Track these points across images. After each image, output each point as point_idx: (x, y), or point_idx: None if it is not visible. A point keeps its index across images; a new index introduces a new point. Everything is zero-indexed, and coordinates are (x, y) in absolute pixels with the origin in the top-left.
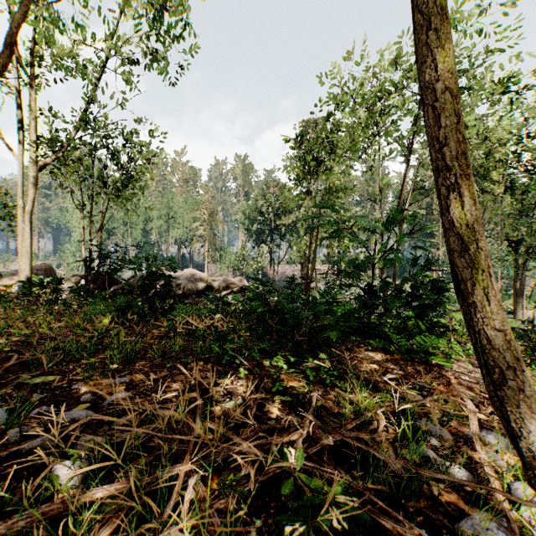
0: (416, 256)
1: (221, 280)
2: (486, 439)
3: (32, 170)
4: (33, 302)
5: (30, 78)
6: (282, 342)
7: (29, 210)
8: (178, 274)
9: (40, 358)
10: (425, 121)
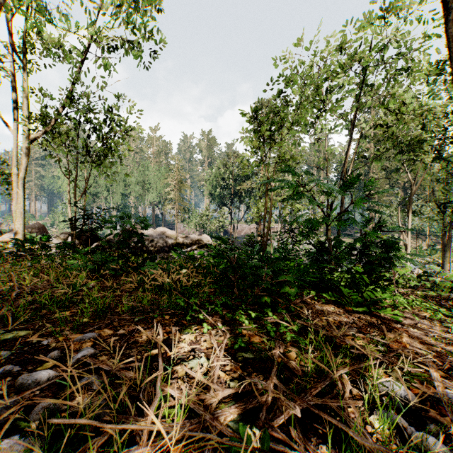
0: (365, 216)
1: (188, 237)
2: (451, 401)
3: (24, 142)
4: (25, 257)
5: (23, 62)
6: (243, 295)
7: (22, 177)
8: (152, 232)
9: (15, 313)
10: (448, 35)
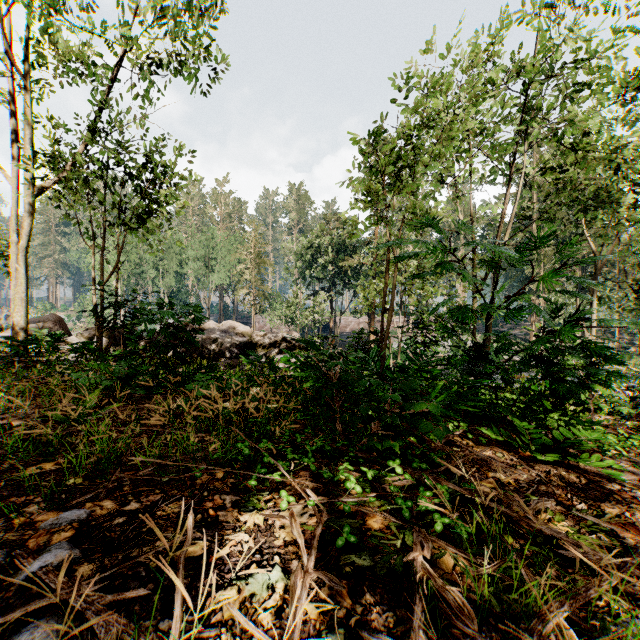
0: (550, 302)
1: (269, 336)
2: None
3: (26, 195)
4: (25, 364)
5: (23, 76)
6: (350, 431)
7: (24, 246)
8: (215, 327)
9: None
10: None
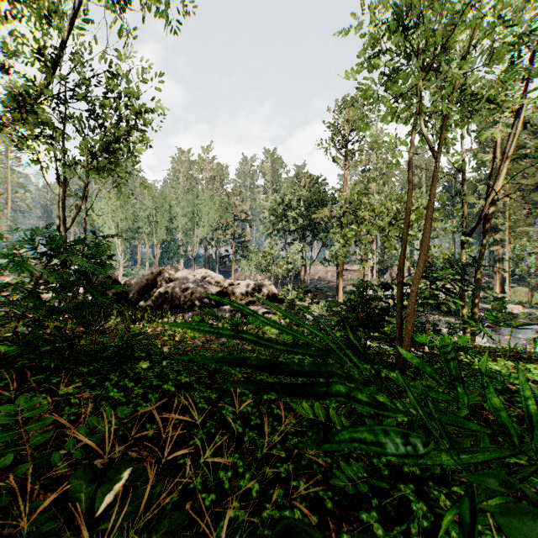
0: None
1: (241, 285)
2: None
3: None
4: None
5: None
6: None
7: None
8: (186, 276)
9: None
10: None
